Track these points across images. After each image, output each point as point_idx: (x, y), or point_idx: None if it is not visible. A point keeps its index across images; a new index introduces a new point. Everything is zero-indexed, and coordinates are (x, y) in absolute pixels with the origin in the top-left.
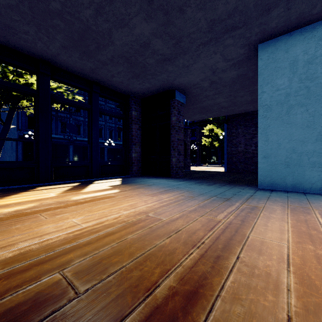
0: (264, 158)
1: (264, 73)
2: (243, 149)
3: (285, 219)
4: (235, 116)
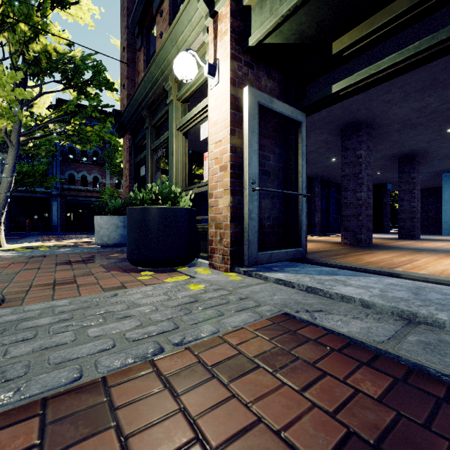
0: (445, 223)
1: (445, 186)
2: (434, 214)
3: (446, 237)
4: (426, 189)
